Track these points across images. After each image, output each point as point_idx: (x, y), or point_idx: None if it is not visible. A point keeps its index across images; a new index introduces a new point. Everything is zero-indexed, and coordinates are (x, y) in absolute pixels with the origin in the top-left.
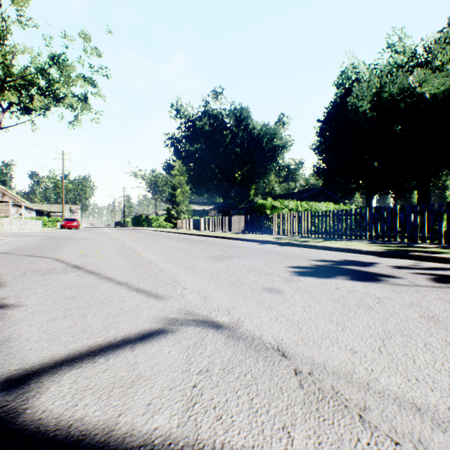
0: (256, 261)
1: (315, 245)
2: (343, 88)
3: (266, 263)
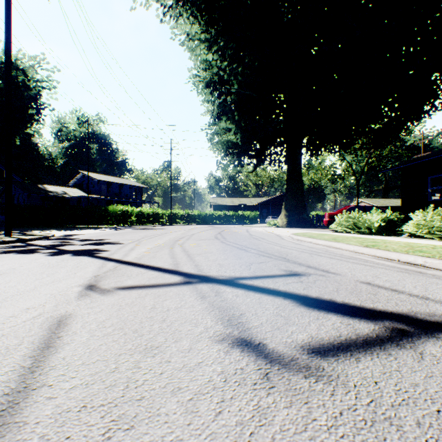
0: None
1: None
2: None
3: None
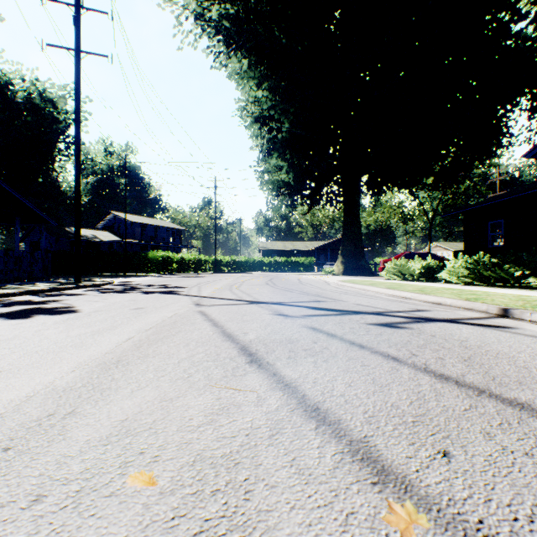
0: None
1: None
2: None
3: None
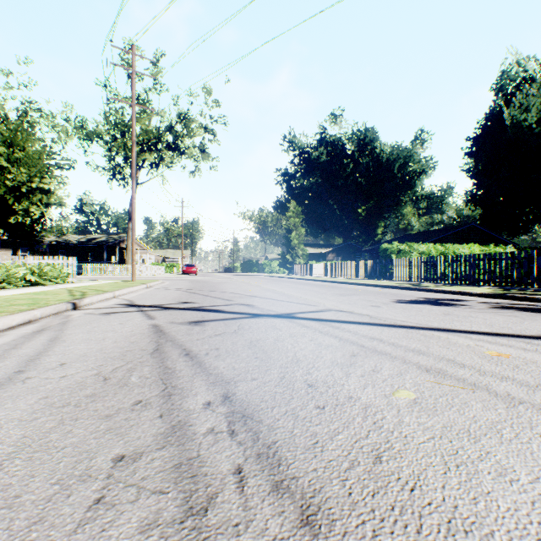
0: (370, 297)
1: (431, 288)
2: (503, 95)
3: (376, 298)
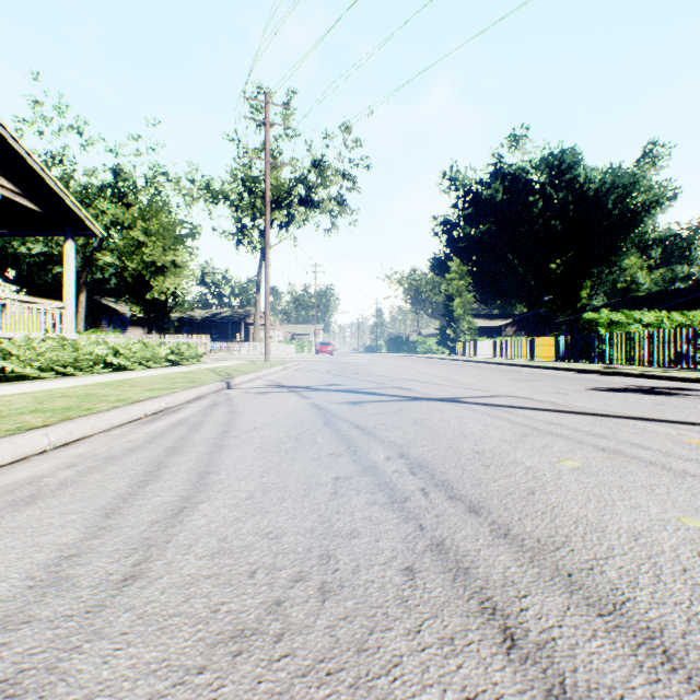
0: (559, 383)
1: (653, 374)
2: None
3: (568, 384)
